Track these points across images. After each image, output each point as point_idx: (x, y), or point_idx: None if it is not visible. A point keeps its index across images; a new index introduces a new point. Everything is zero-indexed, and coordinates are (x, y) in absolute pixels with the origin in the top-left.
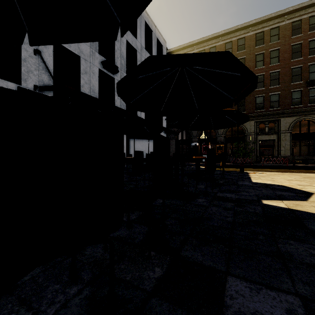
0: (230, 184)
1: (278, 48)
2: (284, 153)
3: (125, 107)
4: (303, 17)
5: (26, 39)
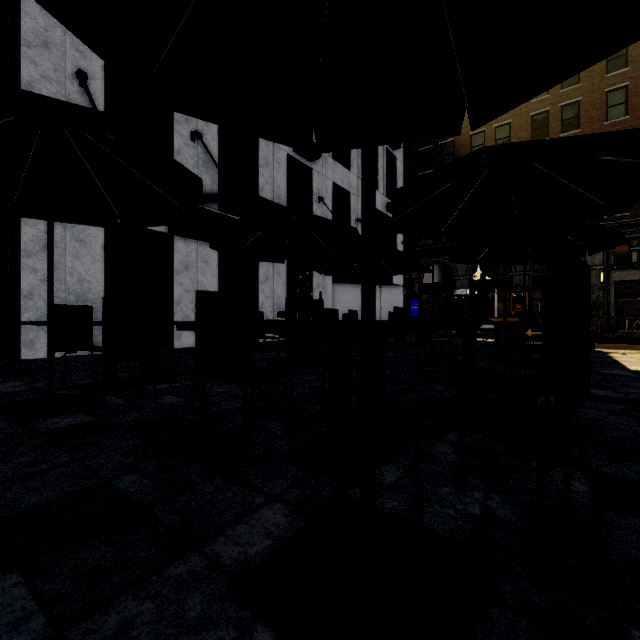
0: None
1: None
2: None
3: None
4: None
5: (181, 116)
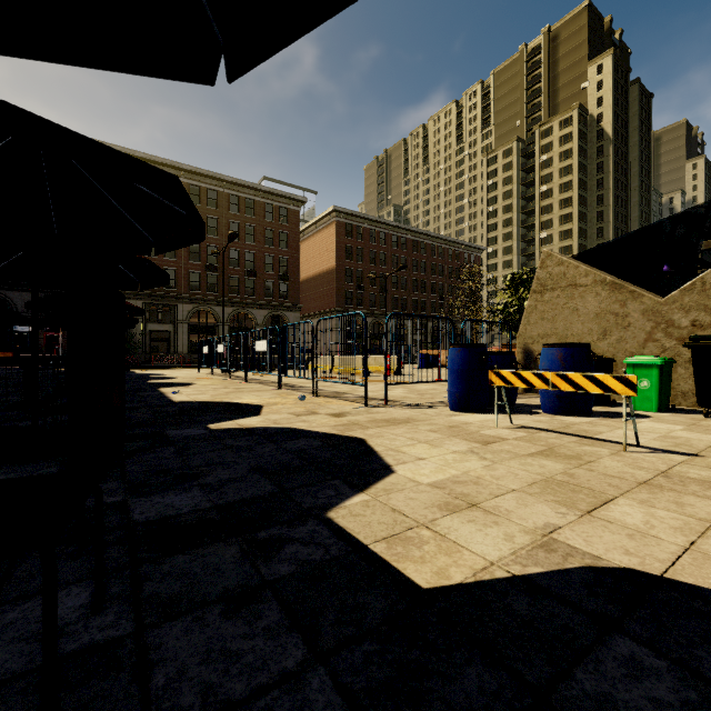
0: None
1: None
2: (182, 350)
3: None
4: (202, 185)
5: None
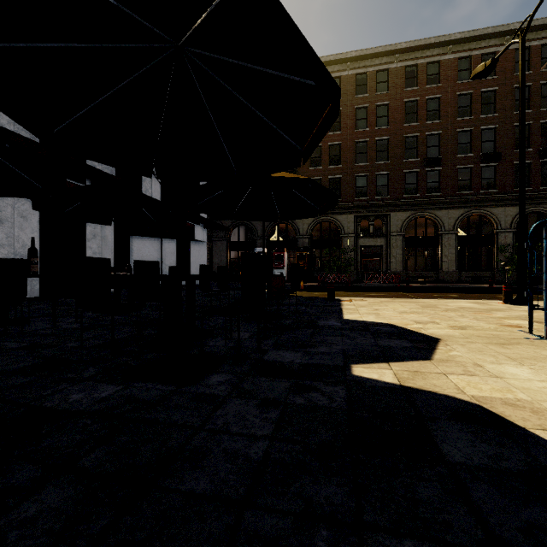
0: (302, 327)
1: (387, 104)
2: (395, 267)
3: (114, 169)
4: (420, 62)
5: None
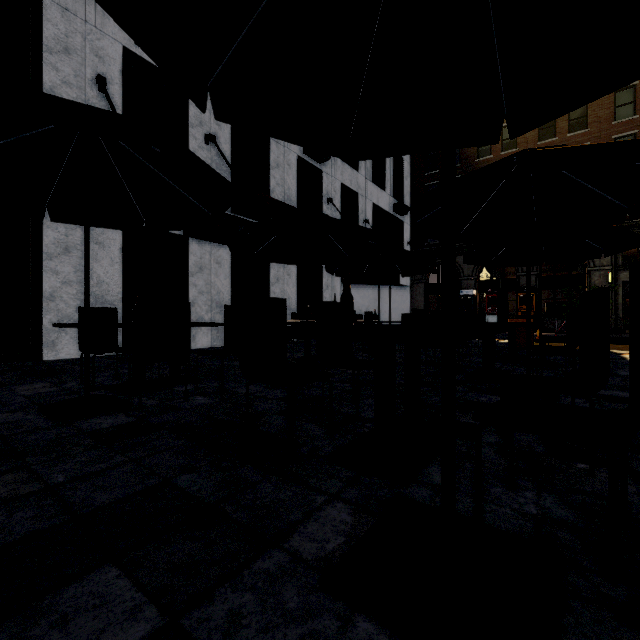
0: None
1: None
2: None
3: None
4: None
5: (195, 119)
